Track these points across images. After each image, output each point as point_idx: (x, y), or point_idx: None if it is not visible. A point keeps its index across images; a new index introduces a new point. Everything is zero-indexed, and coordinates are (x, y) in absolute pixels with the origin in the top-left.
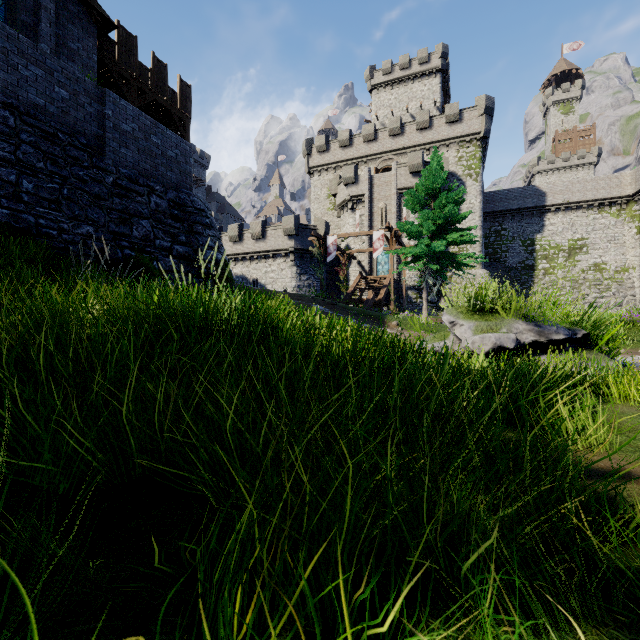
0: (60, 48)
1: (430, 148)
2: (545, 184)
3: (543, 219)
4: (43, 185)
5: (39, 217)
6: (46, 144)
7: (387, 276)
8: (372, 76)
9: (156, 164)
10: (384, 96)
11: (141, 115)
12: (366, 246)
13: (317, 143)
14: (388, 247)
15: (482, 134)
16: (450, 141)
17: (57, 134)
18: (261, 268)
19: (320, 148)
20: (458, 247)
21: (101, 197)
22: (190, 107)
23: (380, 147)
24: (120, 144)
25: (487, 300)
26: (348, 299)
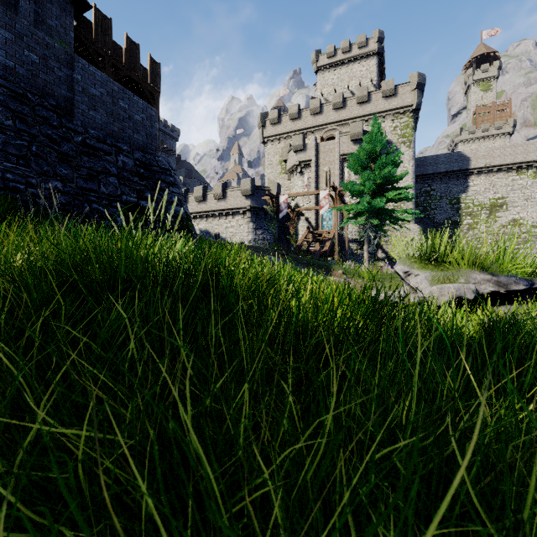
0: (39, 24)
1: (368, 119)
2: (469, 150)
3: (467, 181)
4: (11, 142)
5: (6, 172)
6: (15, 103)
7: (331, 230)
8: (317, 59)
9: (123, 127)
10: (328, 76)
11: (109, 81)
12: (313, 205)
13: (270, 116)
14: (332, 205)
15: (414, 106)
16: (386, 113)
17: (26, 95)
18: (222, 224)
19: (273, 121)
20: (393, 205)
21: (70, 155)
22: (159, 82)
23: (325, 119)
24: (89, 107)
25: (441, 250)
26: (298, 250)
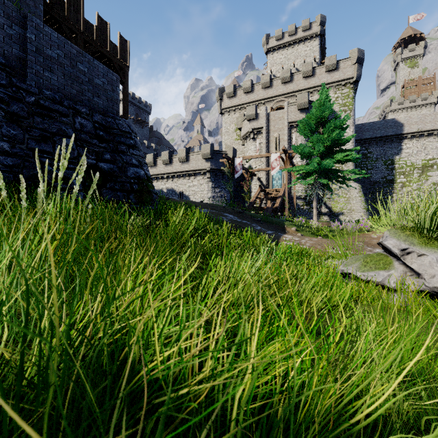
0: None
1: (313, 91)
2: (403, 117)
3: (401, 144)
4: None
5: None
6: None
7: (281, 189)
8: (267, 42)
9: (83, 89)
10: (276, 56)
11: (67, 43)
12: (264, 166)
13: (227, 91)
14: (282, 166)
15: (354, 79)
16: (329, 85)
17: None
18: (185, 183)
19: (229, 94)
20: (335, 166)
21: (20, 115)
22: (128, 58)
23: (274, 92)
24: (44, 67)
25: None
26: (251, 207)
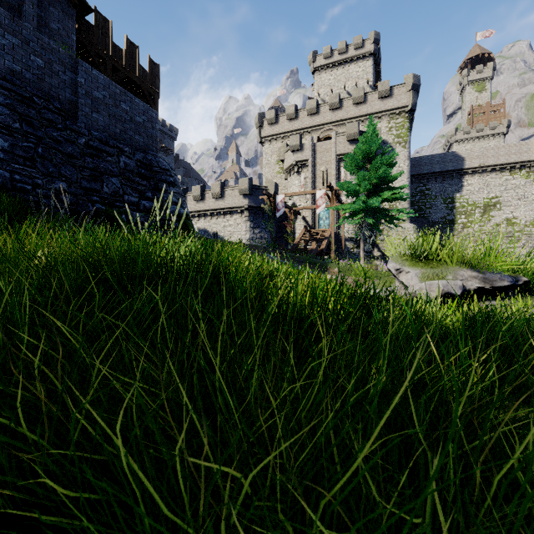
0: (42, 28)
1: (365, 120)
2: (463, 150)
3: (462, 180)
4: (18, 144)
5: (14, 173)
6: (22, 107)
7: (328, 229)
8: (314, 60)
9: (125, 128)
10: (325, 77)
11: (111, 84)
12: (310, 204)
13: (268, 116)
14: (329, 204)
15: (410, 107)
16: (382, 113)
17: (33, 98)
18: (220, 223)
19: (270, 121)
20: (389, 204)
21: (74, 156)
22: (159, 83)
23: (322, 119)
24: (92, 109)
25: (431, 248)
26: (295, 249)
